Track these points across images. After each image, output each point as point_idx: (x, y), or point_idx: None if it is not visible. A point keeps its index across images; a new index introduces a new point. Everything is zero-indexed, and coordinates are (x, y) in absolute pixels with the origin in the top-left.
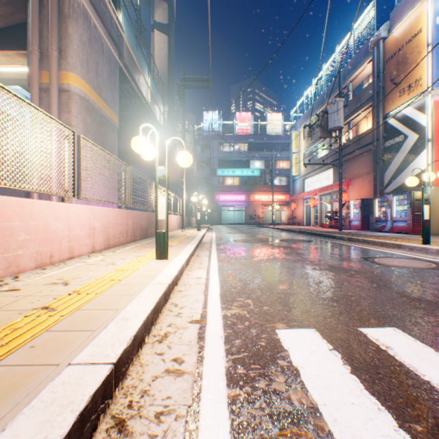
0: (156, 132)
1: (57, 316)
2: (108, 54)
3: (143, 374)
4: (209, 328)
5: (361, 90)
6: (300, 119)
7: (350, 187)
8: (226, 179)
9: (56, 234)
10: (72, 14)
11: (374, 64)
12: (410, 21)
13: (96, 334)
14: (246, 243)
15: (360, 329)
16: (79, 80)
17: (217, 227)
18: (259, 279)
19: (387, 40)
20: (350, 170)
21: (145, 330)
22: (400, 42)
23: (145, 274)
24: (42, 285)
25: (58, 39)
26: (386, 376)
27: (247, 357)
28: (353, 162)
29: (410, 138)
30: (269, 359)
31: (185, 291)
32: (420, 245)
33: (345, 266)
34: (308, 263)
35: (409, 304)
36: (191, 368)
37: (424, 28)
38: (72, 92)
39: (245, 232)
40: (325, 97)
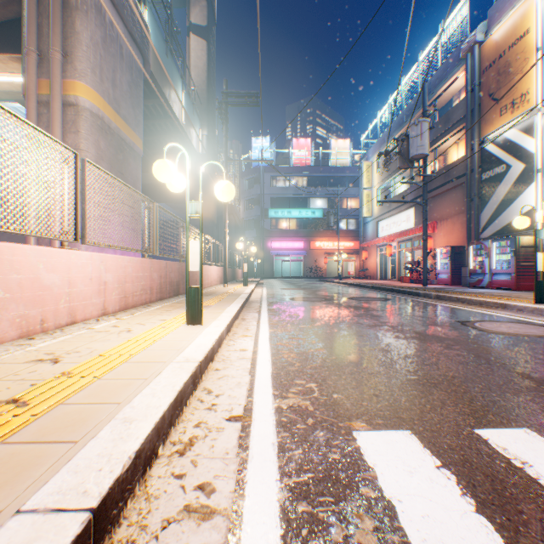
0: (186, 154)
1: (26, 416)
2: (128, 59)
3: (149, 515)
4: (255, 430)
5: (450, 109)
6: (373, 146)
7: (436, 231)
8: (279, 221)
9: (50, 291)
10: (80, 5)
11: (467, 76)
12: (514, 20)
13: (77, 449)
14: (306, 302)
15: (476, 431)
16: (90, 91)
17: (269, 281)
18: (325, 352)
19: (485, 45)
20: (436, 210)
21: (157, 437)
22: (501, 46)
23: (169, 347)
24: (21, 364)
25: (62, 37)
26: (534, 519)
27: (313, 482)
28: (440, 200)
29: (514, 168)
30: (346, 486)
31: (224, 371)
32: (532, 305)
33: (438, 333)
34: (388, 329)
35: (538, 390)
36: (226, 504)
37: (532, 28)
38: (80, 106)
39: (305, 288)
40: (404, 118)
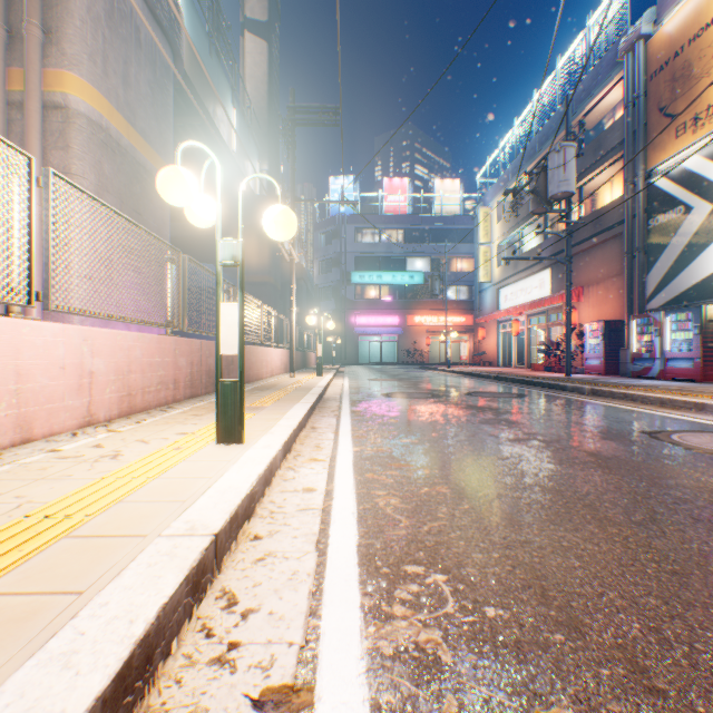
0: (216, 161)
1: None
2: (149, 49)
3: None
4: None
5: (602, 132)
6: (493, 187)
7: (582, 300)
8: (366, 289)
9: None
10: None
11: (627, 84)
12: (697, 2)
13: None
14: (406, 400)
15: None
16: (87, 88)
17: (353, 369)
18: (449, 494)
19: (653, 40)
20: (581, 271)
21: None
22: (677, 40)
23: (169, 493)
24: None
25: (43, 5)
26: None
27: None
28: (588, 258)
29: (697, 210)
30: None
31: (268, 540)
32: None
33: (623, 454)
34: (541, 447)
35: None
36: None
37: None
38: (72, 109)
39: (401, 379)
40: (537, 147)
